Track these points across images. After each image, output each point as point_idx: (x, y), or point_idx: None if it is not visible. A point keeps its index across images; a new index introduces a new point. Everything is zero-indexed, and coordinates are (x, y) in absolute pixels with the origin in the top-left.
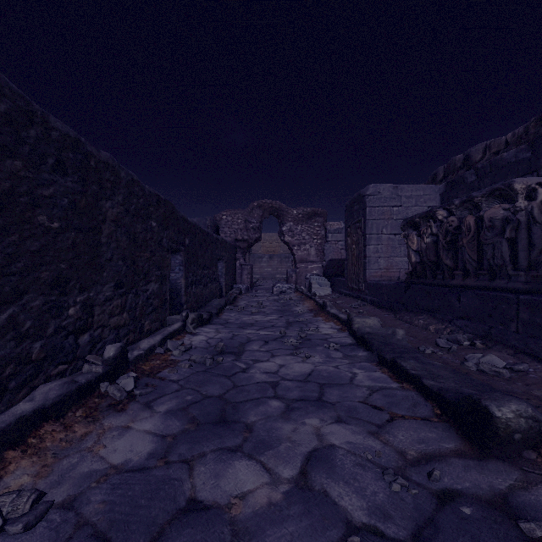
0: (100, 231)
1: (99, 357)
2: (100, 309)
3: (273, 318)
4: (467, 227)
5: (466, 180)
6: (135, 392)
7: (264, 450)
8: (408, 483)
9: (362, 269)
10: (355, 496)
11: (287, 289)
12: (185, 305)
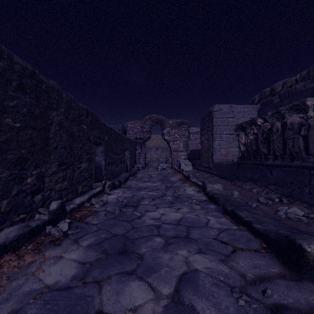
0: (49, 130)
1: (47, 209)
2: (49, 179)
3: (158, 184)
4: (276, 129)
5: (273, 102)
6: (69, 232)
7: (150, 274)
8: (249, 299)
9: (211, 155)
10: (213, 309)
11: (166, 167)
12: (104, 176)
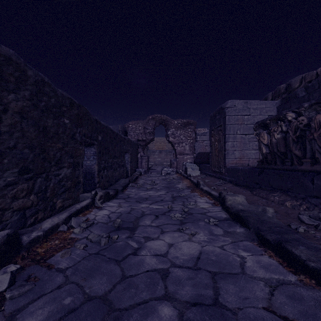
0: None
1: None
2: None
3: (162, 193)
4: (317, 124)
5: (297, 96)
6: (5, 295)
7: None
8: None
9: (223, 158)
10: None
11: (171, 171)
12: (97, 184)
